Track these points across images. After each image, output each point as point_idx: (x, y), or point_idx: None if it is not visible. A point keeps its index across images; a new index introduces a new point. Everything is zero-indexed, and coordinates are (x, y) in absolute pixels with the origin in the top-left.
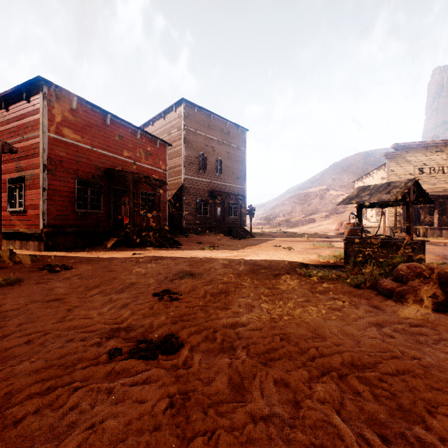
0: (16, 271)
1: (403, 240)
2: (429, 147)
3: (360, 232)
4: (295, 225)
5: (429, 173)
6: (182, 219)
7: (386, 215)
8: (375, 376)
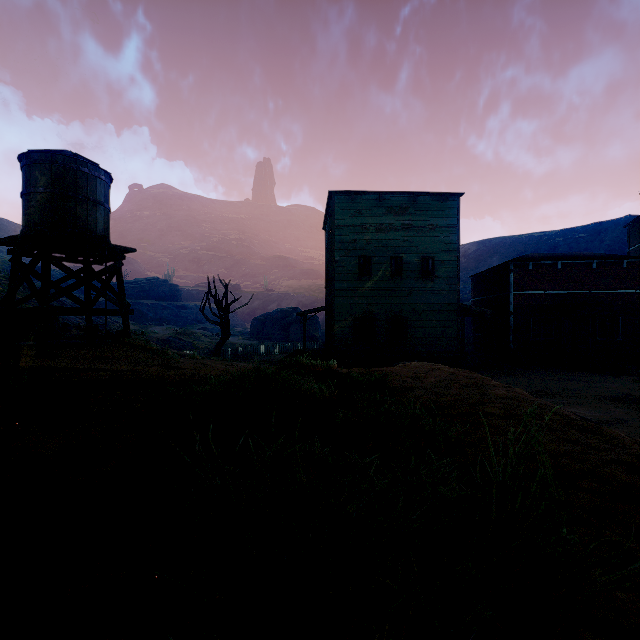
0: (493, 373)
1: None
2: None
3: None
4: None
5: None
6: None
7: None
8: None
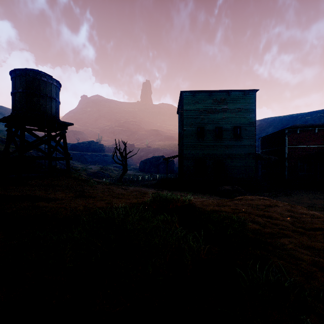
0: (277, 193)
1: None
2: None
3: None
4: None
5: None
6: None
7: None
8: None
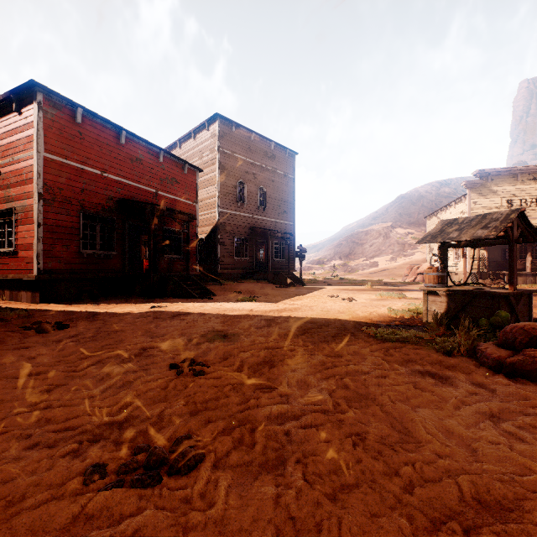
0: None
1: (504, 290)
2: (520, 174)
3: (445, 280)
4: (354, 270)
5: (520, 207)
6: (216, 262)
7: (467, 257)
8: (528, 532)
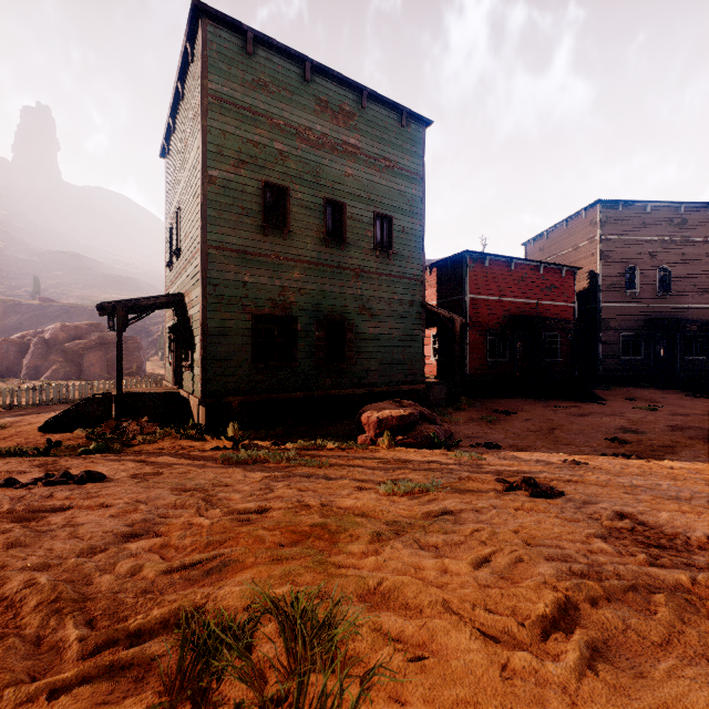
0: (481, 412)
1: None
2: None
3: None
4: None
5: None
6: (596, 363)
7: None
8: None
